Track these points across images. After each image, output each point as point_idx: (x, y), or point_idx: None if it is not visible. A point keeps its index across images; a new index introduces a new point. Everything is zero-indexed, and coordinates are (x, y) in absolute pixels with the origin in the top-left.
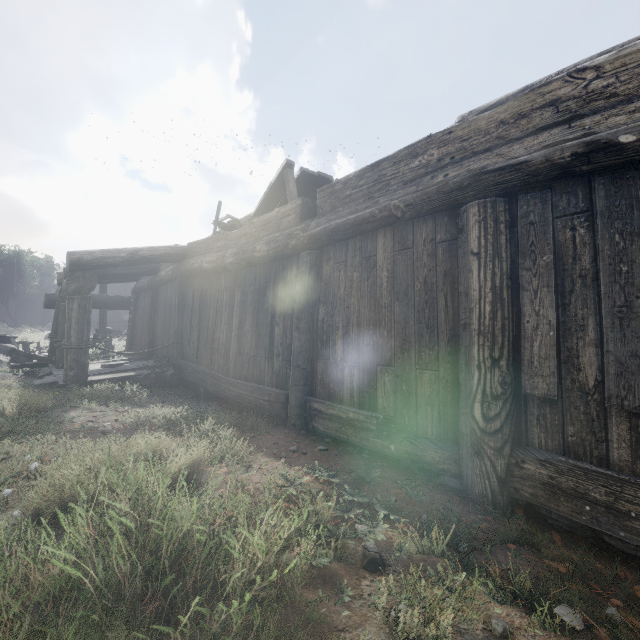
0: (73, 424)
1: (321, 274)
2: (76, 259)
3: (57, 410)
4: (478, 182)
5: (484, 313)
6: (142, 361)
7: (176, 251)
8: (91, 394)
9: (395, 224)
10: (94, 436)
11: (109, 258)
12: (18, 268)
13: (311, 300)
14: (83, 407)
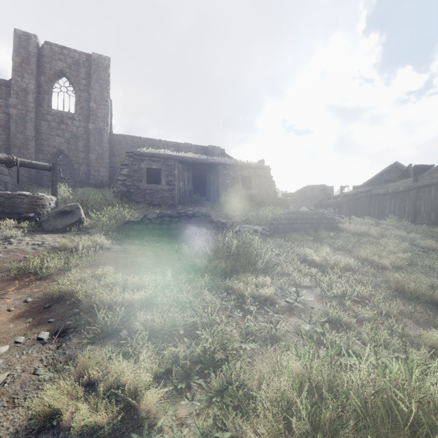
0: None
1: (418, 195)
2: (345, 194)
3: None
4: None
5: None
6: None
7: (368, 189)
8: None
9: (435, 185)
10: None
11: (352, 193)
12: None
13: (415, 200)
14: None
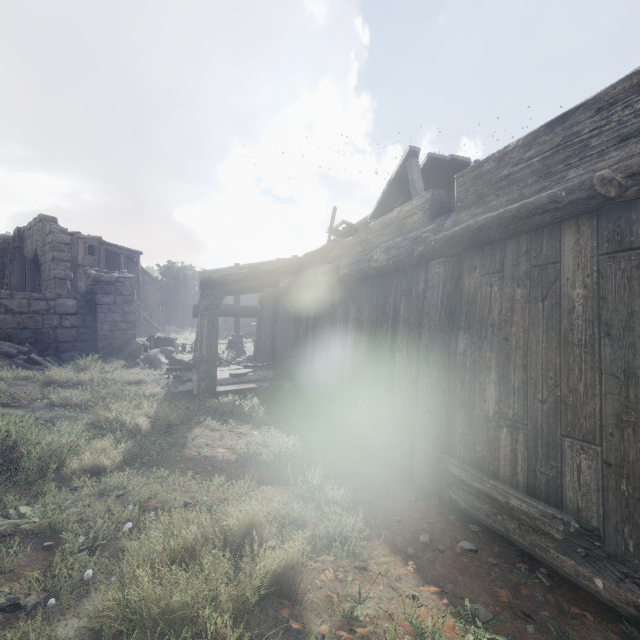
0: (191, 448)
1: (460, 289)
2: (206, 278)
3: (185, 425)
4: None
5: None
6: (263, 371)
7: (292, 263)
8: (214, 409)
9: (601, 210)
10: (205, 469)
11: (233, 275)
12: (184, 280)
13: (446, 324)
14: (207, 423)
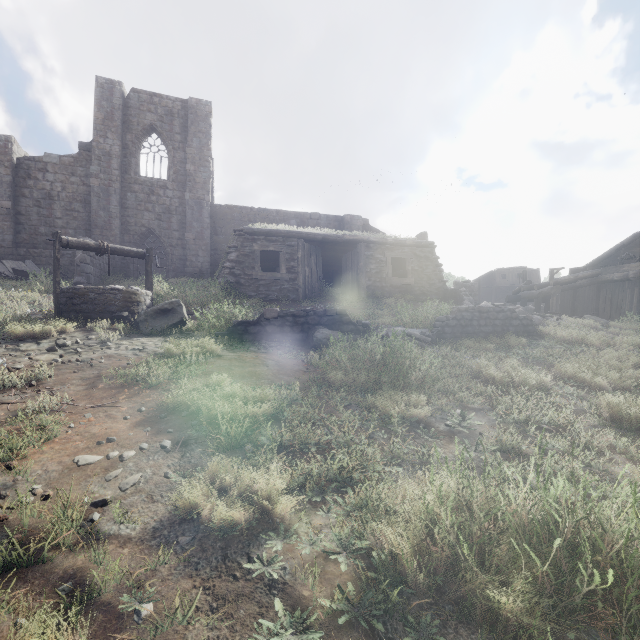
0: None
1: None
2: (555, 282)
3: None
4: None
5: None
6: None
7: (595, 272)
8: None
9: None
10: None
11: (566, 280)
12: None
13: None
14: None
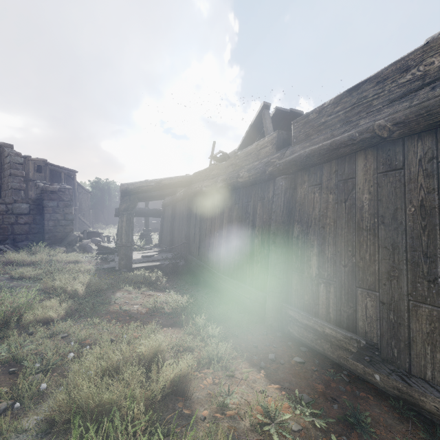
0: (114, 305)
1: (295, 196)
2: (125, 188)
3: (110, 290)
4: None
5: None
6: (165, 253)
7: (185, 179)
8: (131, 279)
9: (379, 145)
10: (124, 318)
11: (144, 186)
12: (108, 191)
13: (286, 218)
14: (125, 289)
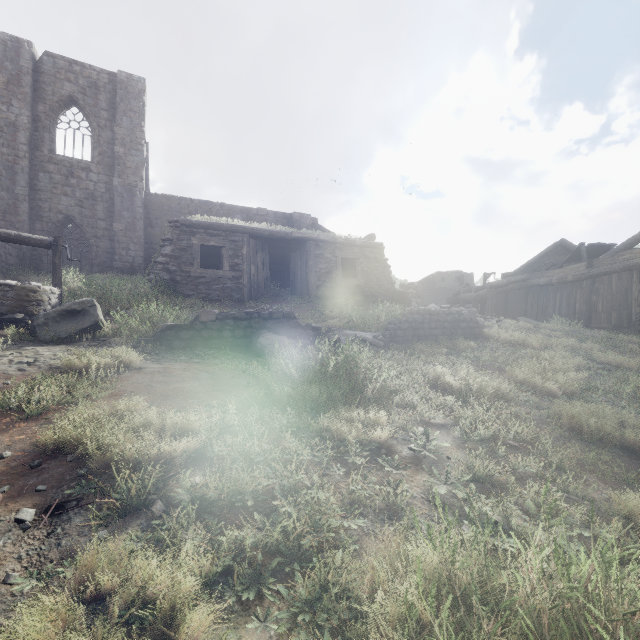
0: None
1: (594, 286)
2: (491, 285)
3: None
4: (636, 265)
5: (635, 295)
6: None
7: (524, 277)
8: None
9: (617, 273)
10: None
11: (500, 283)
12: None
13: (590, 294)
14: None
